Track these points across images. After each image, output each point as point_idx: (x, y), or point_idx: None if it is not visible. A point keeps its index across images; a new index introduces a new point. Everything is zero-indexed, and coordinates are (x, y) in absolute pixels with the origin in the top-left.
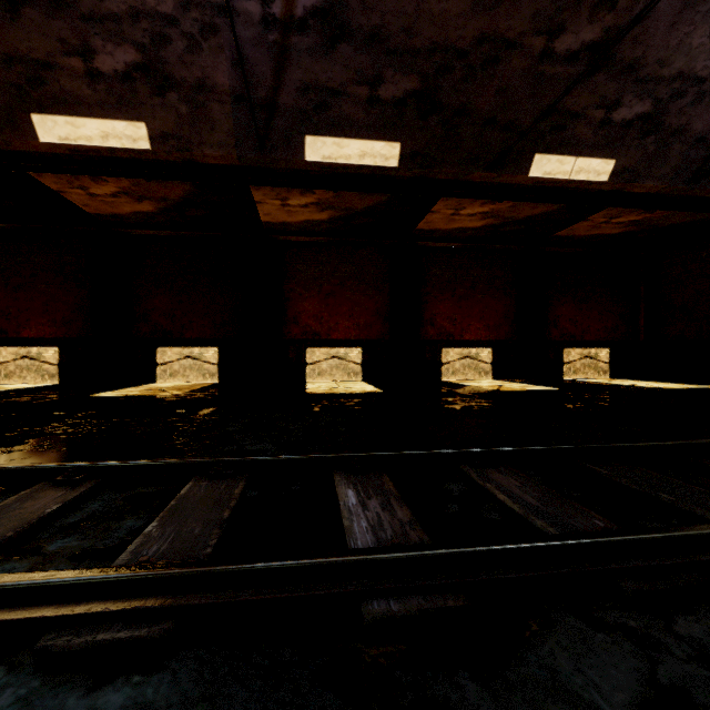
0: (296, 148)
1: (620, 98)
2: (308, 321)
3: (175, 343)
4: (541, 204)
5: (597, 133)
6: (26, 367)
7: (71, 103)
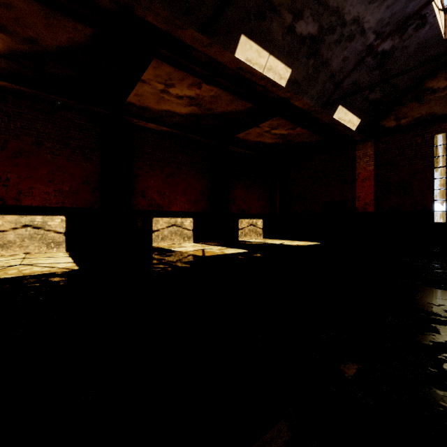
0: None
1: (303, 10)
2: None
3: None
4: (235, 101)
5: (284, 38)
6: None
7: None
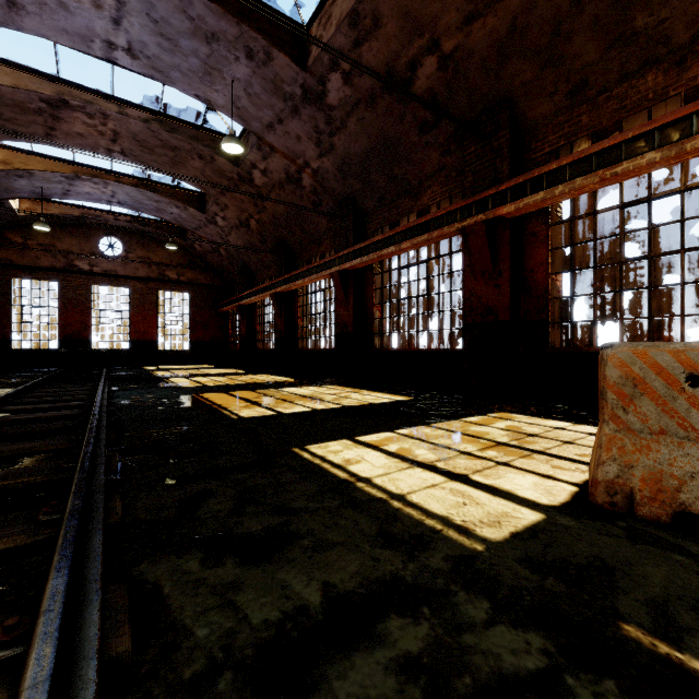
0: None
1: None
2: None
3: None
4: None
5: None
6: None
7: None
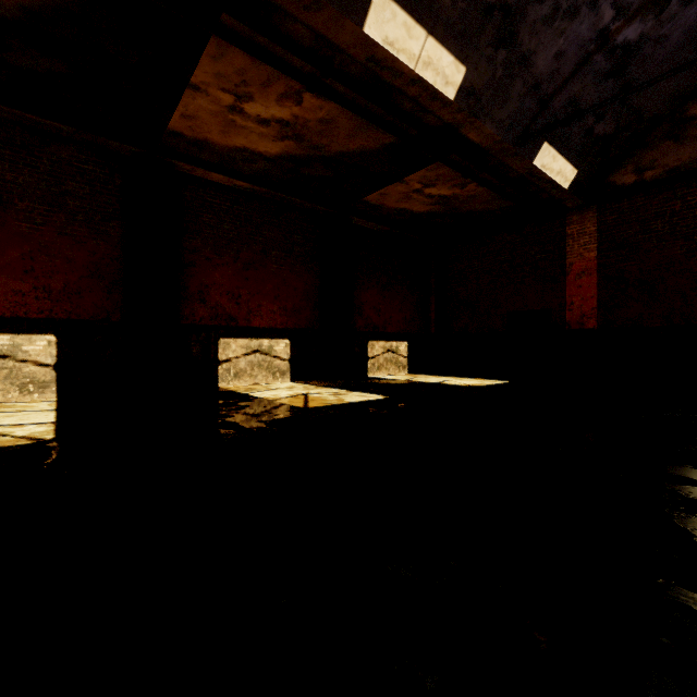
0: None
1: None
2: None
3: None
4: (363, 131)
5: (456, 3)
6: None
7: None
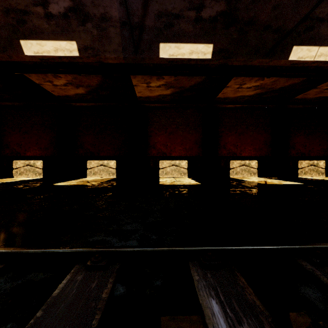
0: (155, 50)
1: None
2: (160, 146)
3: (96, 158)
4: (291, 79)
5: None
6: (28, 170)
7: (39, 33)
